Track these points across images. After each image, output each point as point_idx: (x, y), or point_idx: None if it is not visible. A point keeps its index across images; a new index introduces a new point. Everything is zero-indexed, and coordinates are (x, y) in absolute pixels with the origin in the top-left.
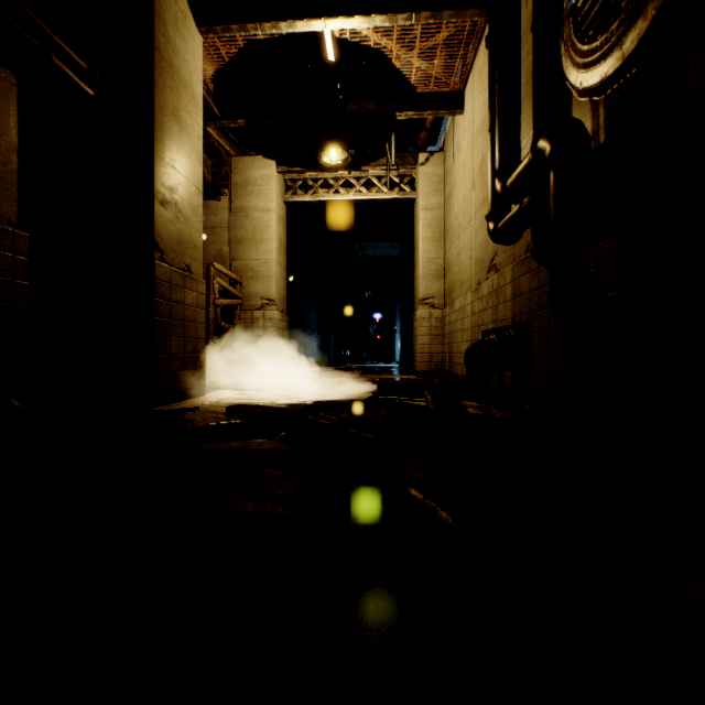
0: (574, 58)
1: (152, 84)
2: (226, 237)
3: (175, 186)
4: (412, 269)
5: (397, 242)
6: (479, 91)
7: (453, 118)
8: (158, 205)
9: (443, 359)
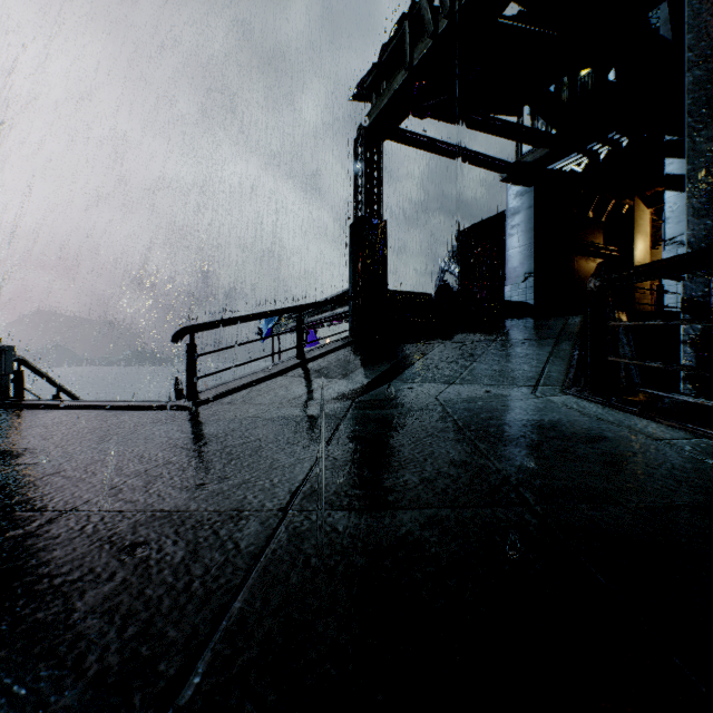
0: None
1: (633, 243)
2: None
3: None
4: None
5: None
6: None
7: None
8: None
9: None
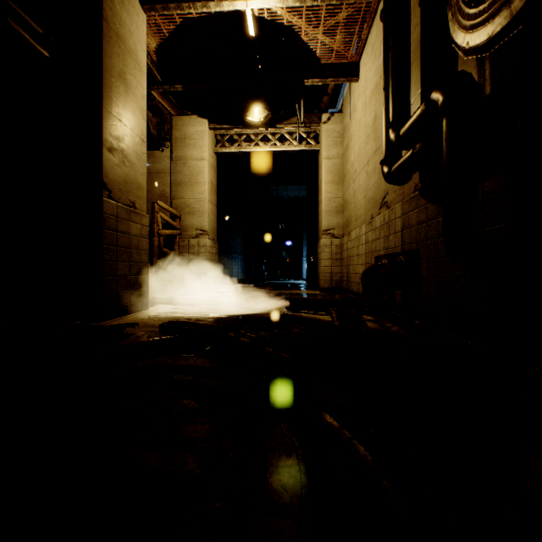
0: (461, 22)
1: (101, 49)
2: (168, 180)
3: (121, 136)
4: (316, 206)
5: (304, 185)
6: (372, 61)
7: (350, 85)
8: (106, 151)
9: (341, 278)
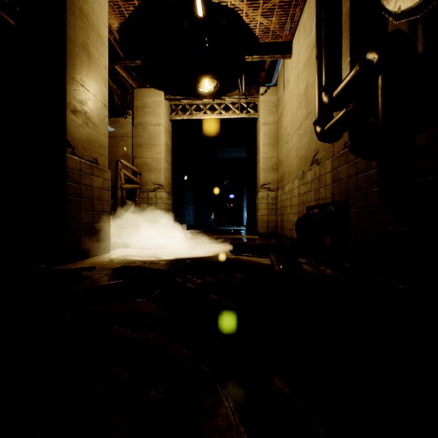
0: None
1: (64, 21)
2: (130, 142)
3: (85, 100)
4: (254, 165)
5: (244, 148)
6: (304, 39)
7: (283, 62)
8: (69, 112)
9: (276, 225)
